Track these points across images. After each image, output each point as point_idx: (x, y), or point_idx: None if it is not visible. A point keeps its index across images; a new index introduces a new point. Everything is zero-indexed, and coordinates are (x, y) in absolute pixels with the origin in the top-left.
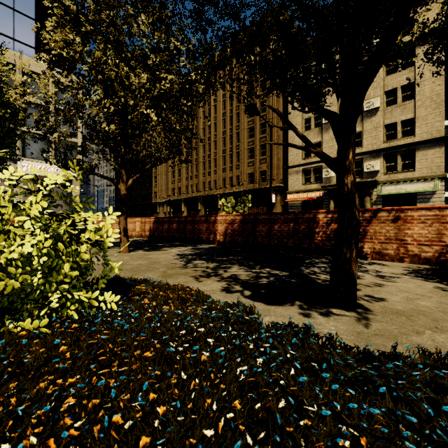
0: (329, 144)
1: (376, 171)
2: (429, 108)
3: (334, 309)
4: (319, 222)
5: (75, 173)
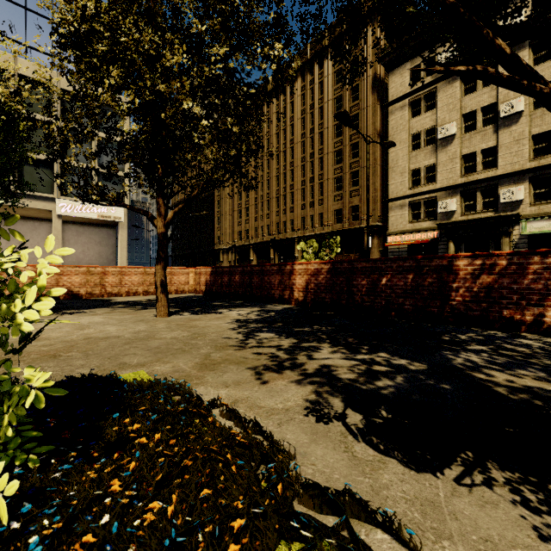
0: (447, 167)
1: (518, 202)
2: None
3: None
4: (459, 273)
5: (121, 214)
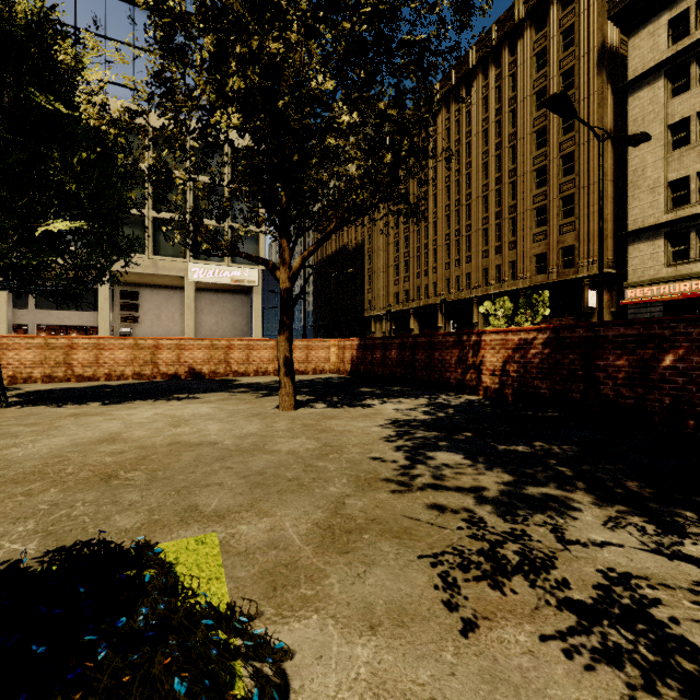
0: None
1: None
2: None
3: None
4: None
5: (255, 277)
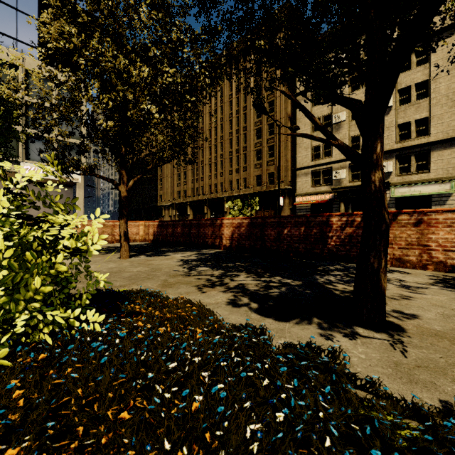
0: None
1: (388, 173)
2: (445, 106)
3: (360, 329)
4: (333, 226)
5: (78, 176)
